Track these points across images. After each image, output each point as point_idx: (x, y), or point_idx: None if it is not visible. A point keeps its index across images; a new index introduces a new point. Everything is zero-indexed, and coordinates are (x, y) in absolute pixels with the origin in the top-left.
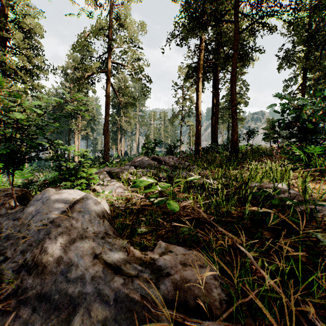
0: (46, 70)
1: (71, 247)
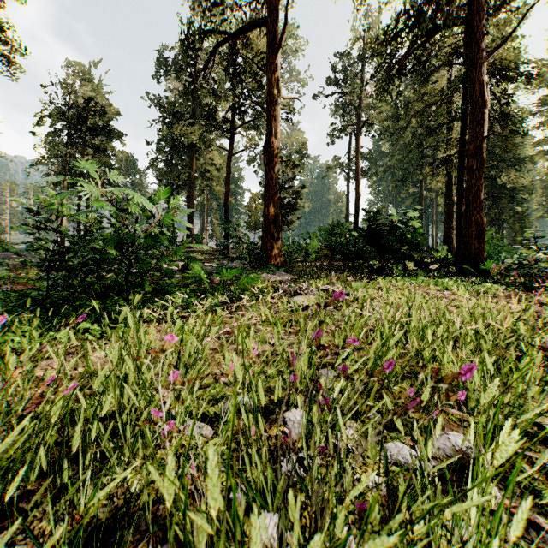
0: None
1: None
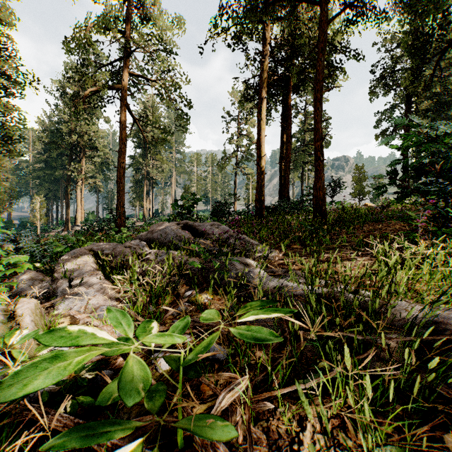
0: (21, 82)
1: None
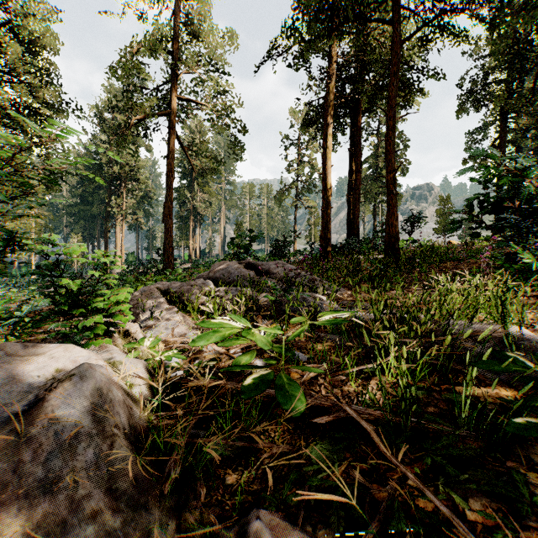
0: (63, 111)
1: None
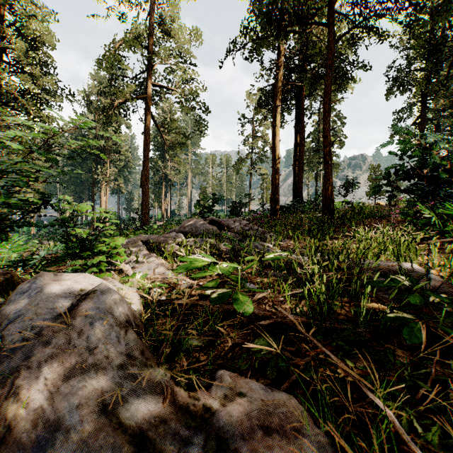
0: (59, 95)
1: (62, 388)
